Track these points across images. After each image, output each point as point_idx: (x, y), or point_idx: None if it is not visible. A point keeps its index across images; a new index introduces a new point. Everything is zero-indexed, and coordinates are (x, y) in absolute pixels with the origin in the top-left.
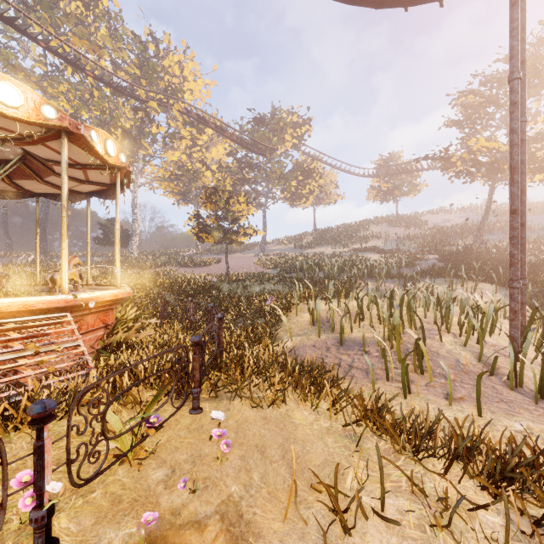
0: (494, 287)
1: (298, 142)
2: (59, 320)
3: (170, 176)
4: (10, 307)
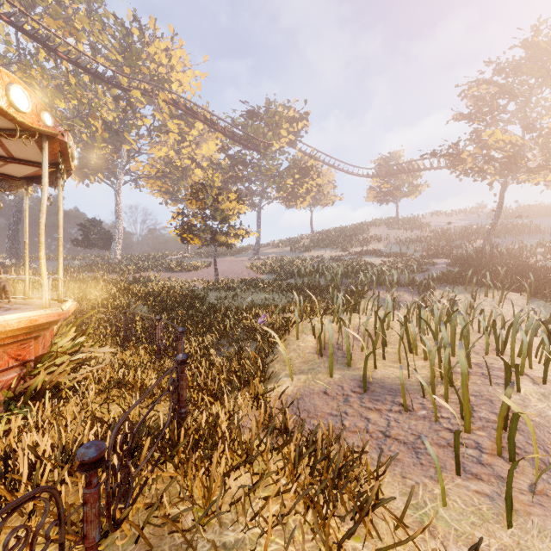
0: (523, 297)
1: (295, 138)
2: None
3: (156, 173)
4: None
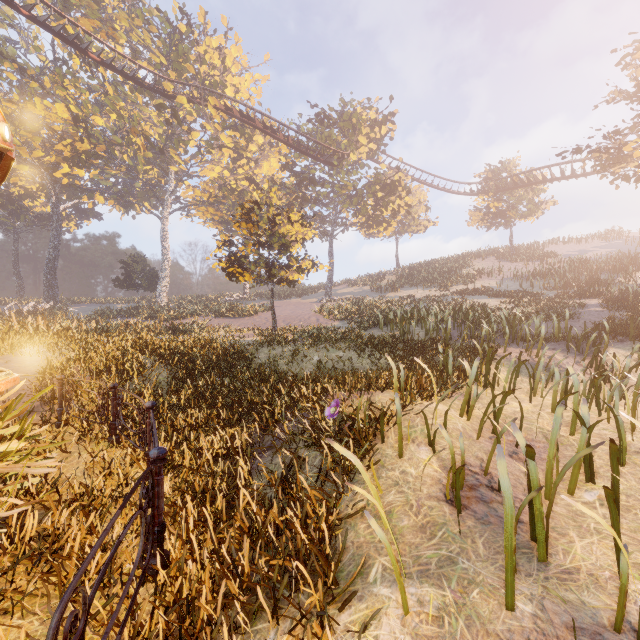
0: None
1: (377, 147)
2: None
3: (208, 198)
4: None
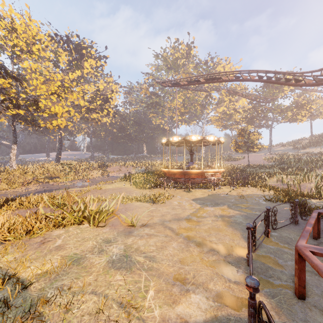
0: None
1: (294, 87)
2: (218, 174)
3: (218, 119)
4: (212, 171)
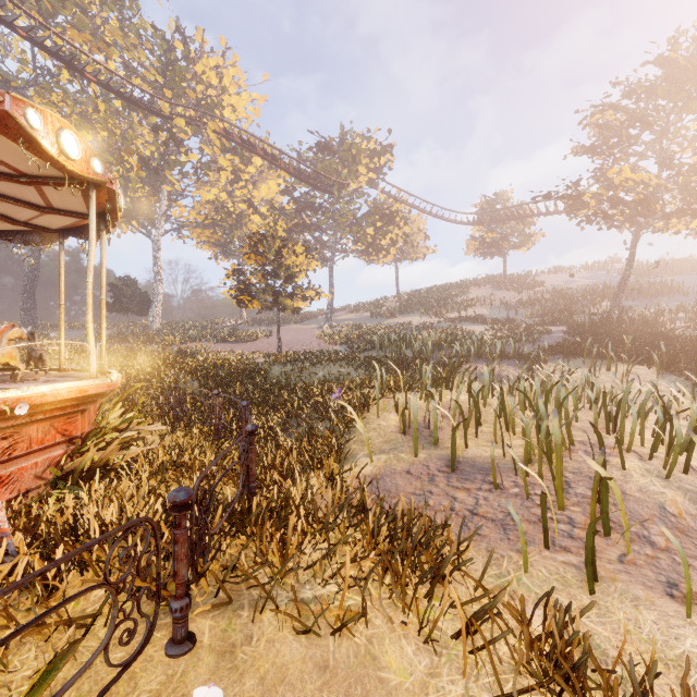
0: (653, 371)
1: (376, 176)
2: None
3: (204, 220)
4: None
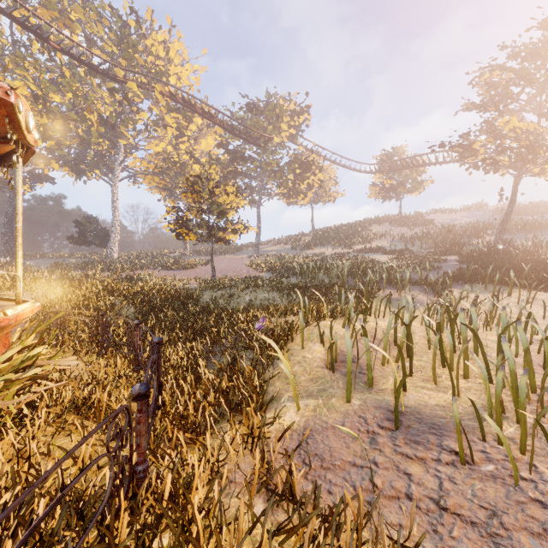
0: None
1: (296, 133)
2: None
3: (154, 169)
4: None
